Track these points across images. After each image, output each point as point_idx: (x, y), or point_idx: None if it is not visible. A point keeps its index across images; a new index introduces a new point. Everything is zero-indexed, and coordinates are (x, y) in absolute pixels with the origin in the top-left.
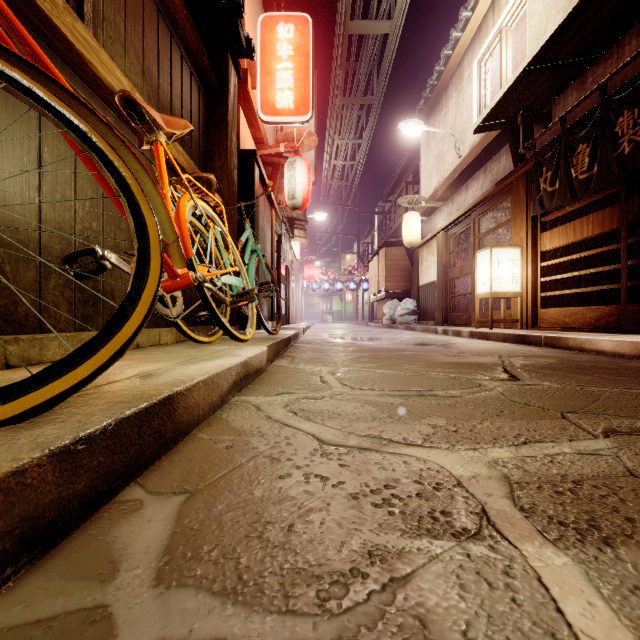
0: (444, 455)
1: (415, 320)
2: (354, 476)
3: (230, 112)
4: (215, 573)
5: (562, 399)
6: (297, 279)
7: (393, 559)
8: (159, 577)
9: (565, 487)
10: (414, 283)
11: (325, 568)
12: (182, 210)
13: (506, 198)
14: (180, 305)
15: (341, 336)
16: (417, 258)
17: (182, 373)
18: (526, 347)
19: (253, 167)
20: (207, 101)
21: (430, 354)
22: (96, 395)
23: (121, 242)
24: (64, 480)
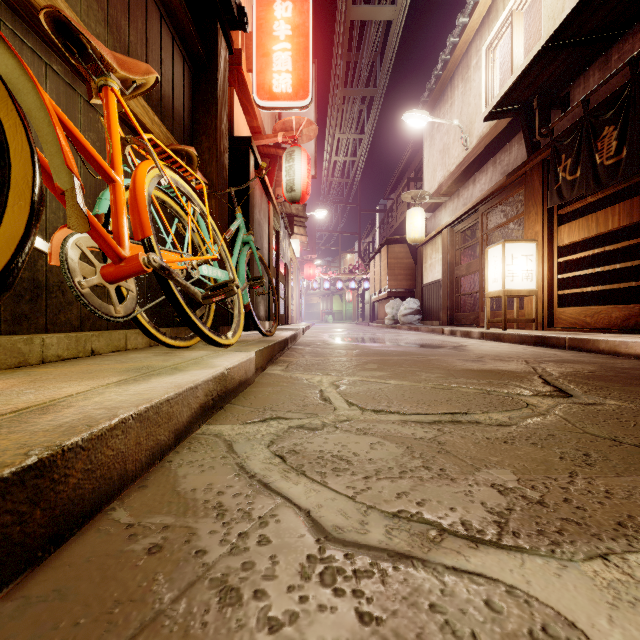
0: (556, 578)
1: (419, 320)
2: None
3: (220, 88)
4: None
5: None
6: (297, 278)
7: None
8: None
9: None
10: (417, 282)
11: None
12: (140, 177)
13: (518, 190)
14: (133, 300)
15: (342, 337)
16: (421, 256)
17: (108, 401)
18: (548, 350)
19: (248, 155)
20: (193, 74)
21: (445, 359)
22: None
23: None
24: None
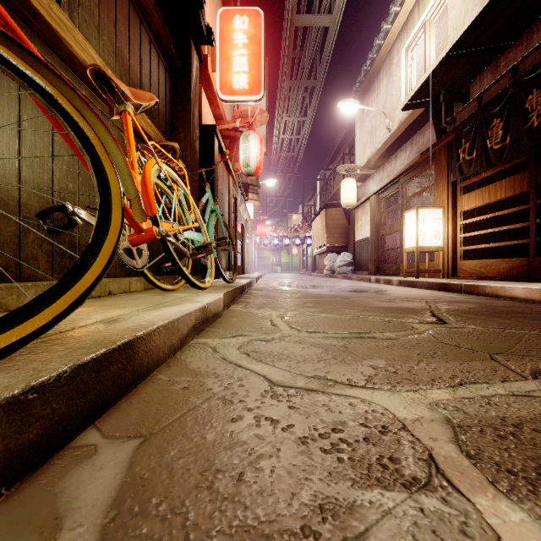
0: (387, 397)
1: (351, 270)
2: (303, 419)
3: (193, 91)
4: (161, 532)
5: (488, 341)
6: (251, 236)
7: (345, 514)
8: (102, 537)
9: (506, 431)
10: (350, 239)
11: (275, 526)
12: (148, 172)
13: (430, 166)
14: (145, 257)
15: (288, 284)
16: (353, 218)
17: (144, 318)
18: (448, 294)
19: (213, 139)
20: (173, 81)
21: (366, 300)
22: (58, 341)
23: (95, 202)
24: (12, 431)
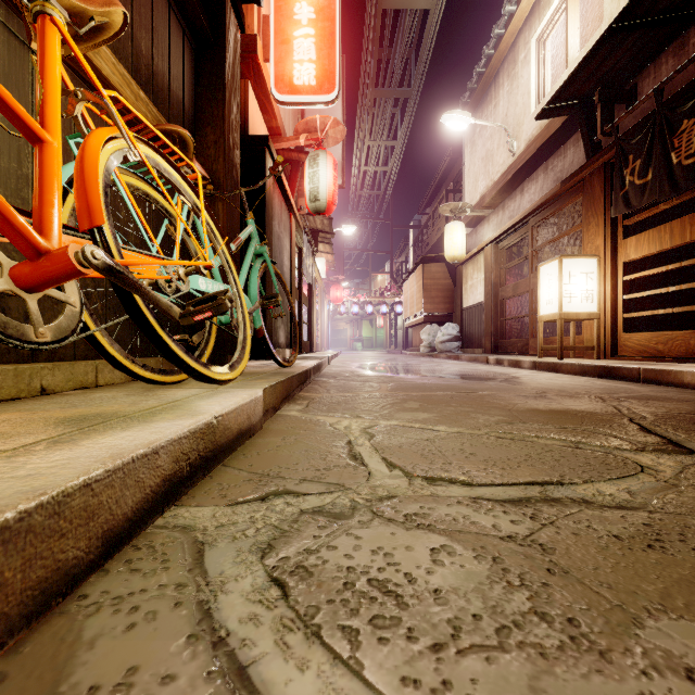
0: None
1: (458, 348)
2: None
3: (228, 70)
4: None
5: None
6: (322, 301)
7: None
8: None
9: None
10: (457, 305)
11: None
12: (92, 144)
13: (575, 199)
14: (72, 318)
15: (374, 367)
16: (460, 276)
17: None
18: (619, 383)
19: (265, 156)
20: (196, 53)
21: (501, 395)
22: None
23: None
24: None
